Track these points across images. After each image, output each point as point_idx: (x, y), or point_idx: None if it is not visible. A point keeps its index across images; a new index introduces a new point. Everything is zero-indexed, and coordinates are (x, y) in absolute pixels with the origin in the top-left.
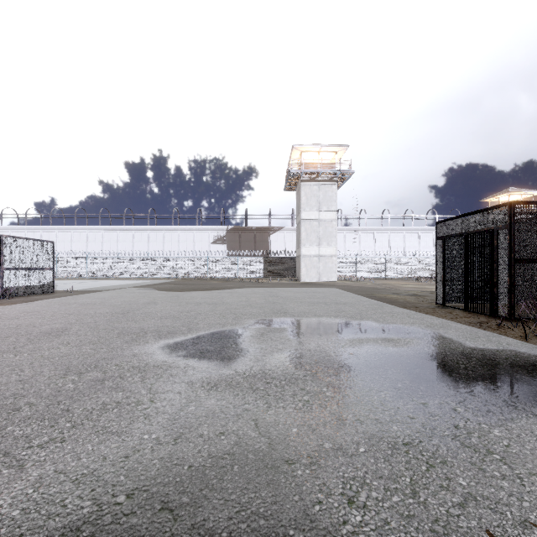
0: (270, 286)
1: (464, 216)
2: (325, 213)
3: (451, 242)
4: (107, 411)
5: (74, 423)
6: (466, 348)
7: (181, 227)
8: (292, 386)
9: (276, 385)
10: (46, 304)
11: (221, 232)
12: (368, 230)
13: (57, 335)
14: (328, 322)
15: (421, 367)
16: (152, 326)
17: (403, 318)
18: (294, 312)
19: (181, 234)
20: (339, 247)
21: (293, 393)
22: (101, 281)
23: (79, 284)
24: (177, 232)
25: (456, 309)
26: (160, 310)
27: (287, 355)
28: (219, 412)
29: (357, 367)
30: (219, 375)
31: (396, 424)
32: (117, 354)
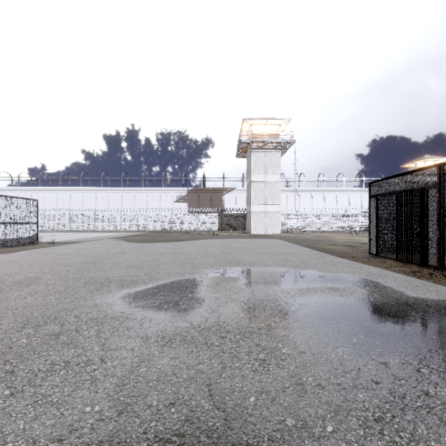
0: (224, 238)
1: (396, 176)
2: (270, 176)
3: (383, 199)
4: (53, 373)
5: (13, 389)
6: (409, 298)
7: (149, 188)
8: (247, 341)
9: (231, 340)
10: (27, 255)
11: (183, 192)
12: (306, 190)
13: (28, 284)
14: (277, 271)
15: (371, 318)
16: (117, 276)
17: (343, 267)
18: (245, 262)
19: (149, 194)
20: (282, 205)
21: (248, 349)
22: (80, 234)
23: (61, 236)
24: (146, 193)
25: (388, 258)
26: (127, 260)
27: (241, 305)
28: (171, 374)
29: (309, 318)
30: (174, 328)
31: (361, 391)
32: (79, 304)
